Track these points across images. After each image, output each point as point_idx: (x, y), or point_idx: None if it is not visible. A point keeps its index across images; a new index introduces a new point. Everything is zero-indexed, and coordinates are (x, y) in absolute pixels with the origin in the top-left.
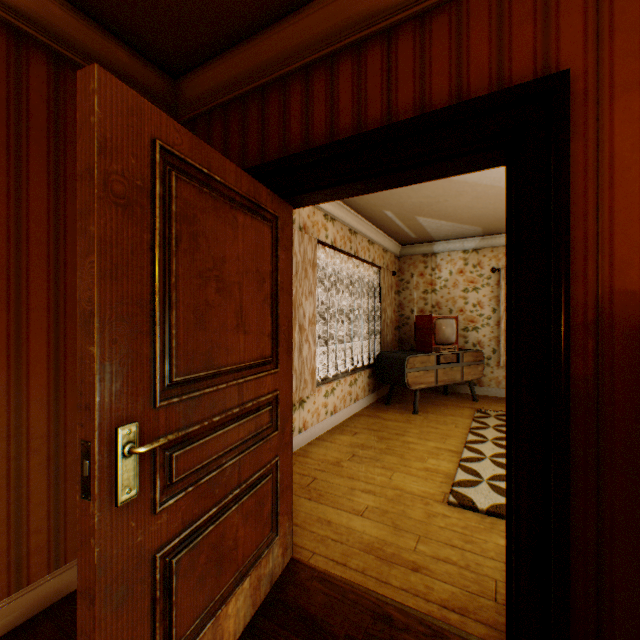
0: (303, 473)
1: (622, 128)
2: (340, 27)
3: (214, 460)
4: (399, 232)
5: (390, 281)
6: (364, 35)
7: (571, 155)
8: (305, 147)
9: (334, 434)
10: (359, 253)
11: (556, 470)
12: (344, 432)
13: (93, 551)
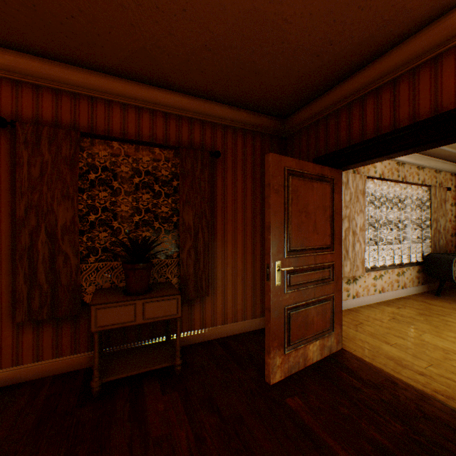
0: (353, 319)
1: None
2: (365, 83)
3: (303, 283)
4: (451, 155)
5: (442, 196)
6: (379, 85)
7: None
8: (347, 143)
9: (380, 305)
10: (406, 178)
11: None
12: (389, 305)
13: (269, 296)
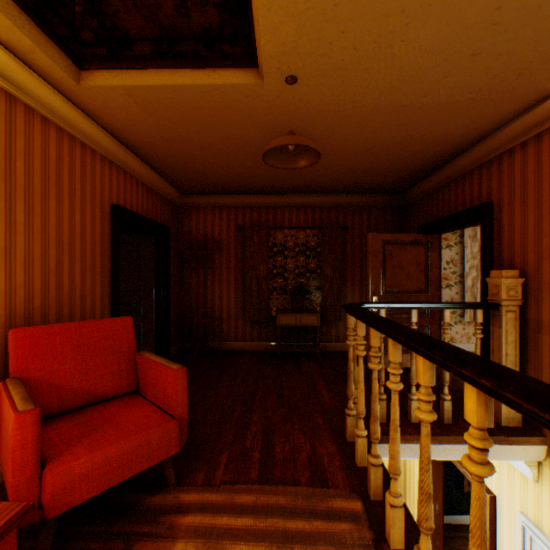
0: None
1: (503, 217)
2: (441, 179)
3: (397, 313)
4: None
5: None
6: (447, 181)
7: (493, 225)
8: (436, 216)
9: None
10: None
11: (482, 323)
12: None
13: None
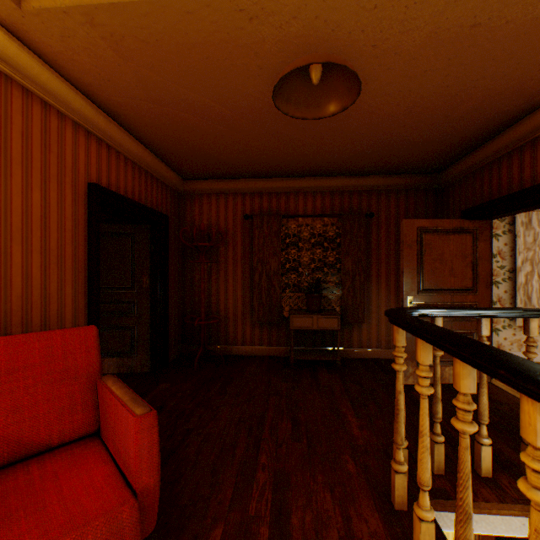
0: None
1: None
2: (498, 149)
3: None
4: None
5: None
6: (508, 151)
7: None
8: (488, 197)
9: None
10: None
11: None
12: None
13: None
